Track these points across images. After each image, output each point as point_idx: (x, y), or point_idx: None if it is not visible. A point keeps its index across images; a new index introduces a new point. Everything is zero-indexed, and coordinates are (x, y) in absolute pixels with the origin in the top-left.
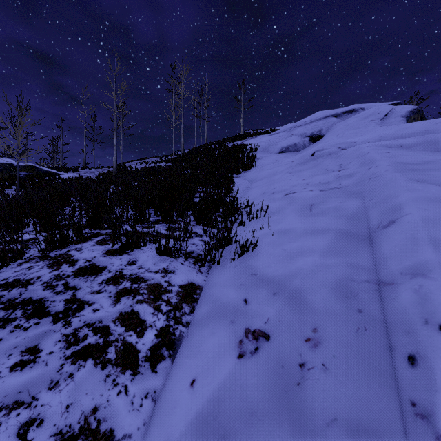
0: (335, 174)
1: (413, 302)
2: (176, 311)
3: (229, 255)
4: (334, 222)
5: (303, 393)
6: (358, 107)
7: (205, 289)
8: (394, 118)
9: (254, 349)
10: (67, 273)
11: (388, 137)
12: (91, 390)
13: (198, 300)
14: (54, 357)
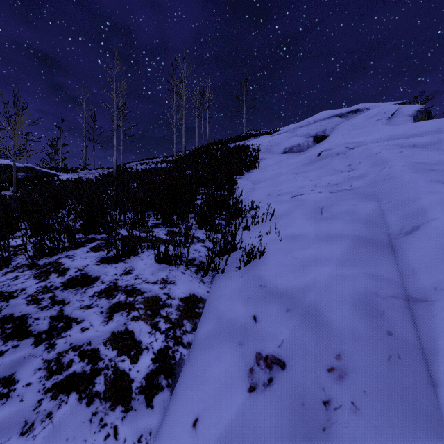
0: (345, 175)
1: None
2: (176, 329)
3: (234, 263)
4: (349, 227)
5: (331, 442)
6: (363, 106)
7: (209, 302)
8: (401, 118)
9: (268, 380)
10: (56, 284)
11: (398, 136)
12: (72, 434)
13: (200, 315)
14: (32, 391)
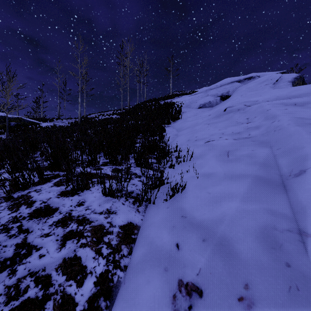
0: (245, 126)
1: None
2: (116, 253)
3: (163, 195)
4: (249, 168)
5: None
6: (255, 75)
7: (142, 229)
8: (283, 83)
9: (188, 308)
10: (24, 214)
11: (282, 97)
12: None
13: (135, 240)
14: None
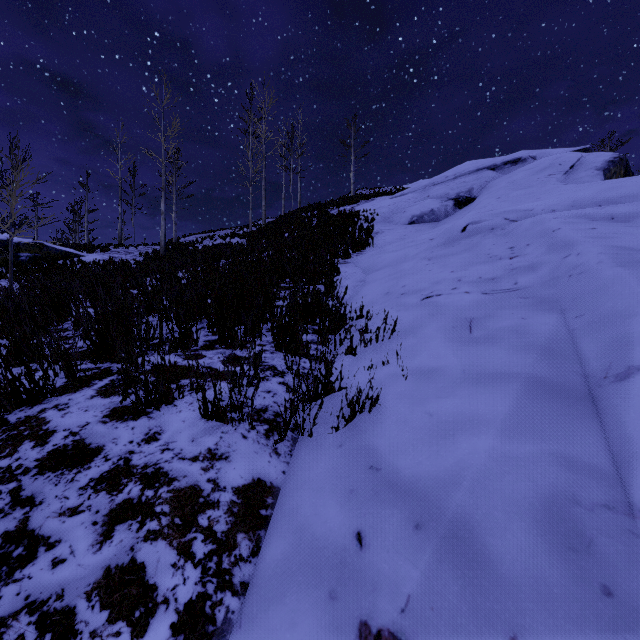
0: (506, 264)
1: None
2: (223, 553)
3: (330, 416)
4: (517, 359)
5: None
6: (527, 154)
7: (284, 495)
8: (585, 172)
9: None
10: (27, 463)
11: (585, 202)
12: None
13: (268, 521)
14: None
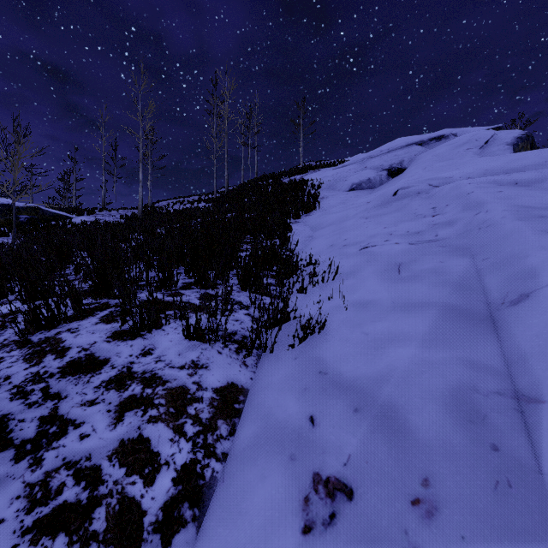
0: (429, 221)
1: None
2: (208, 433)
3: (287, 338)
4: (435, 292)
5: None
6: (449, 132)
7: (252, 394)
8: (497, 147)
9: (329, 517)
10: (51, 370)
11: (495, 171)
12: None
13: (241, 412)
14: (4, 531)
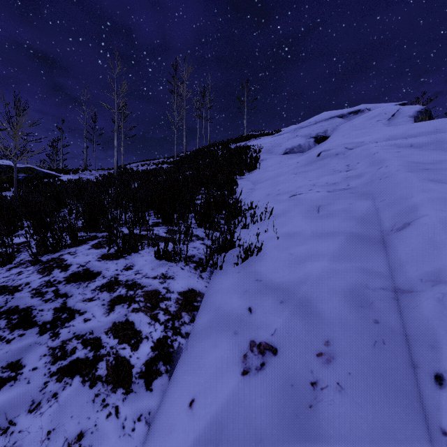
0: (343, 175)
1: (436, 312)
2: (175, 320)
3: (232, 259)
4: (344, 224)
5: (316, 418)
6: (364, 107)
7: (207, 296)
8: (401, 119)
9: (260, 365)
10: (59, 279)
11: (397, 137)
12: (77, 412)
13: (198, 308)
14: (38, 374)
